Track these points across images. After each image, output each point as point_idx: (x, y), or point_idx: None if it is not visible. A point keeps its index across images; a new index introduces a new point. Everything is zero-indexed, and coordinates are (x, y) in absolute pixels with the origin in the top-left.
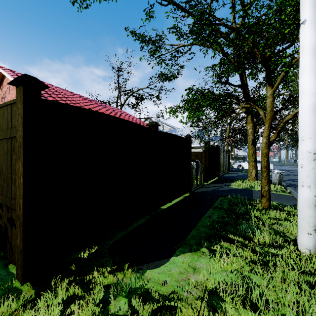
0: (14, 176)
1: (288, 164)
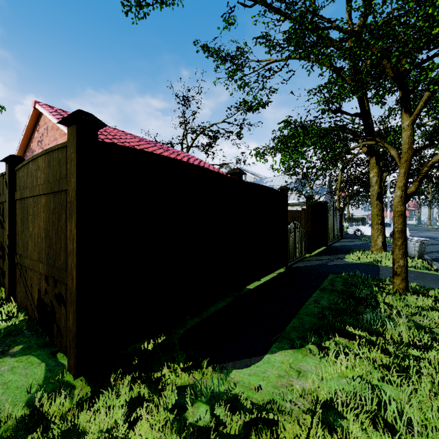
0: (63, 240)
1: (432, 229)
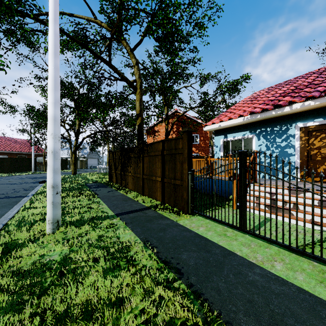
0: None
1: None
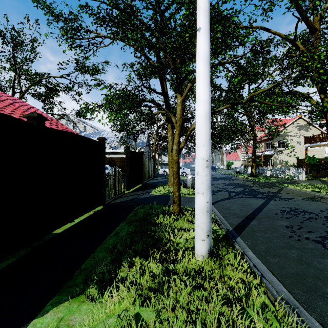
0: None
1: None
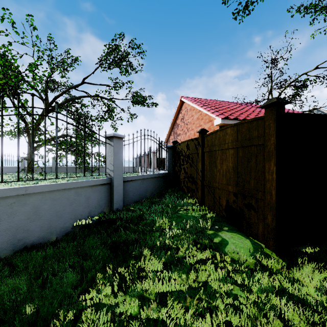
0: (252, 173)
1: None
